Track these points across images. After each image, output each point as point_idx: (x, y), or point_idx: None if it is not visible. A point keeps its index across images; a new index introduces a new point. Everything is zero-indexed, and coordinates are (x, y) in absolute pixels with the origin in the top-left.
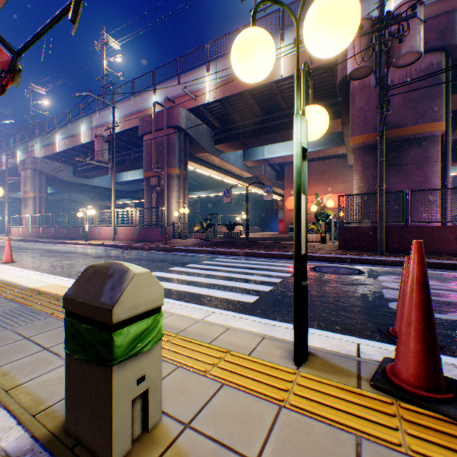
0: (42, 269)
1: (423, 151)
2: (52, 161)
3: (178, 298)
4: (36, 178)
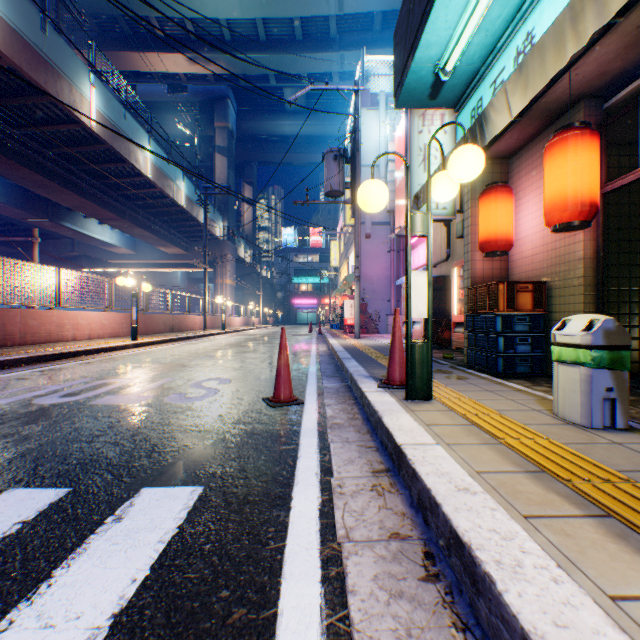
0: None
1: None
2: None
3: None
4: None
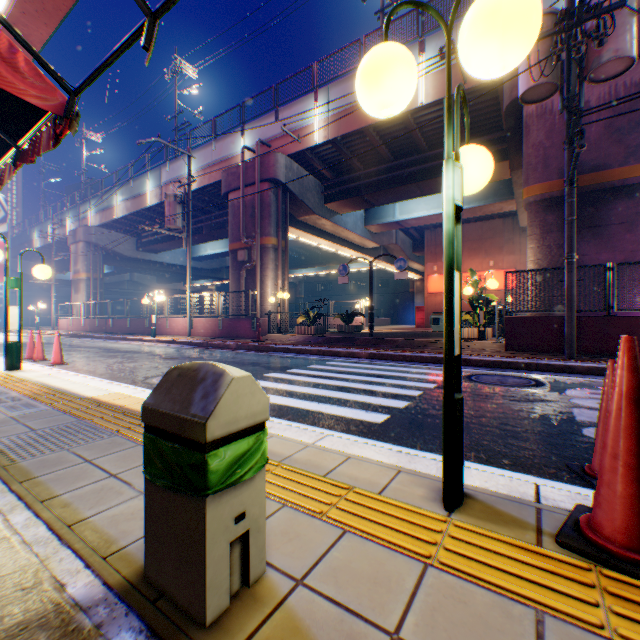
0: (100, 373)
1: (637, 204)
2: (110, 230)
3: (278, 415)
4: (89, 253)
